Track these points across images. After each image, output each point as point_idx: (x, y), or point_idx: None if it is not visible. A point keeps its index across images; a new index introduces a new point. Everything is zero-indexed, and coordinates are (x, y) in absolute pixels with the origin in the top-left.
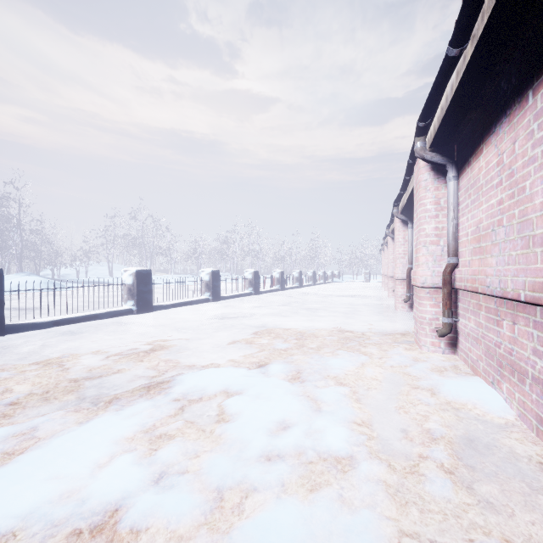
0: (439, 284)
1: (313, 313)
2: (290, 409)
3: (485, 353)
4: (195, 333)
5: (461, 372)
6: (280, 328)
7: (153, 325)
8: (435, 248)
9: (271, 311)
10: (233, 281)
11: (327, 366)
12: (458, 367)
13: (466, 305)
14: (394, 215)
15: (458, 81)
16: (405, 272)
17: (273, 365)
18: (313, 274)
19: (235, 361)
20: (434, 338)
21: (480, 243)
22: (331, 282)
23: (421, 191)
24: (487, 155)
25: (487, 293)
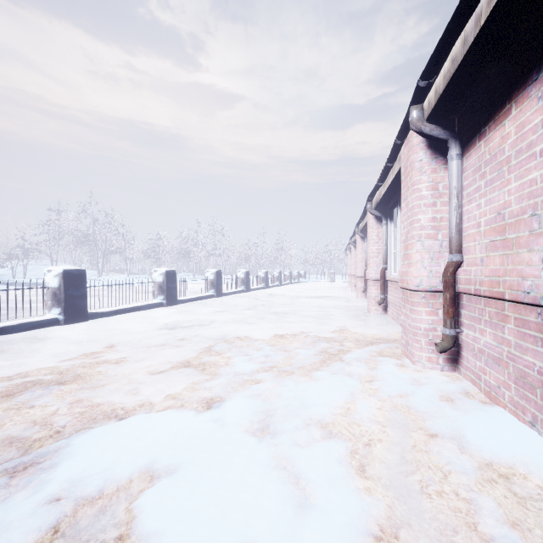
0: (438, 287)
1: (282, 318)
2: (256, 511)
3: (516, 380)
4: (133, 352)
5: (476, 402)
6: (244, 340)
7: (79, 340)
8: (432, 243)
9: (234, 317)
10: (195, 281)
11: (307, 402)
12: (469, 393)
13: (476, 314)
14: (366, 212)
15: (495, 1)
16: (379, 272)
17: (232, 404)
18: (279, 274)
19: (178, 399)
20: (431, 352)
21: (505, 234)
22: (297, 283)
23: (414, 174)
24: (520, 115)
25: (524, 300)
